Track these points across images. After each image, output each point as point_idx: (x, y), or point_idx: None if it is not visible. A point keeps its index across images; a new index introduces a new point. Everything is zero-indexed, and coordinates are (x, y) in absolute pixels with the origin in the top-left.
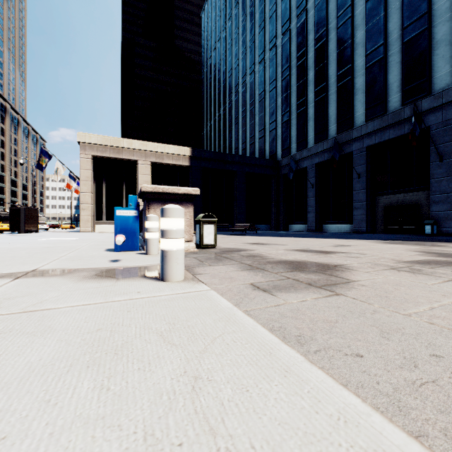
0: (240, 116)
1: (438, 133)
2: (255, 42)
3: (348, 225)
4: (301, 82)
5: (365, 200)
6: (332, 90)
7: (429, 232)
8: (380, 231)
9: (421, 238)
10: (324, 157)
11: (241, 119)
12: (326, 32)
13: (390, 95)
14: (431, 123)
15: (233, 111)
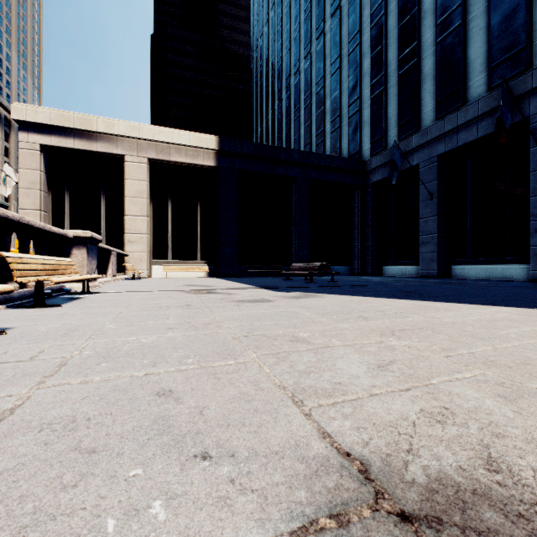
0: (302, 107)
1: None
2: None
3: (512, 266)
4: (409, 17)
5: None
6: (478, 9)
7: None
8: None
9: None
10: (457, 140)
11: (304, 109)
12: None
13: None
14: None
15: (292, 102)
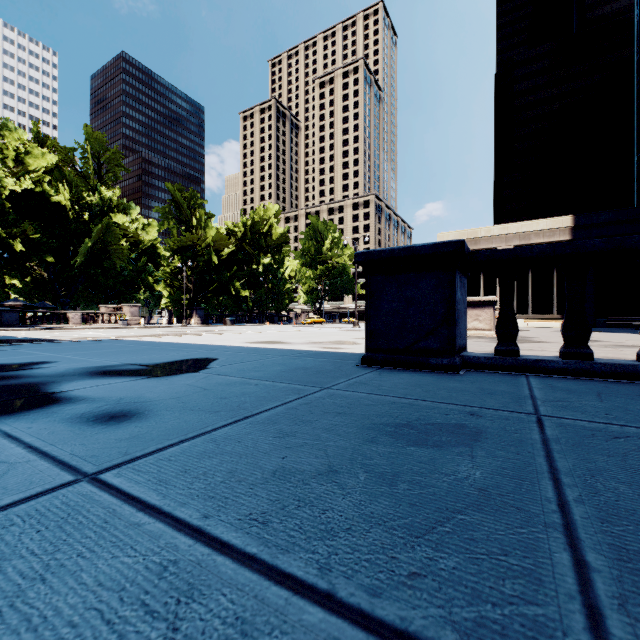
0: None
1: None
2: None
3: None
4: None
5: None
6: None
7: None
8: None
9: None
10: None
11: None
12: None
13: None
14: None
15: None
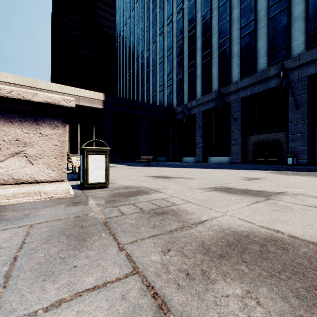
0: (145, 75)
1: (295, 87)
2: (156, 18)
3: (226, 158)
4: (192, 49)
5: (240, 138)
6: (215, 55)
7: (290, 163)
8: (250, 162)
9: (293, 168)
10: (209, 105)
11: (146, 77)
12: (210, 10)
13: (259, 59)
14: (290, 80)
15: (140, 71)
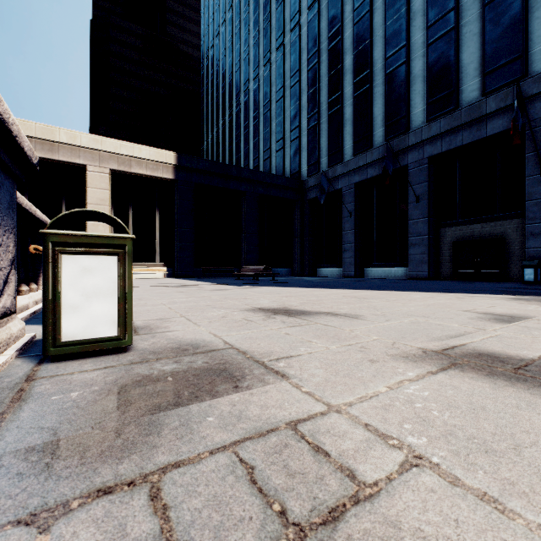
0: (251, 123)
1: (538, 132)
2: (271, 21)
3: (400, 269)
4: (335, 71)
5: (427, 232)
6: (379, 79)
7: (530, 279)
8: (446, 276)
9: None
10: (367, 173)
11: (253, 126)
12: None
13: (464, 82)
14: (527, 120)
15: (242, 117)
